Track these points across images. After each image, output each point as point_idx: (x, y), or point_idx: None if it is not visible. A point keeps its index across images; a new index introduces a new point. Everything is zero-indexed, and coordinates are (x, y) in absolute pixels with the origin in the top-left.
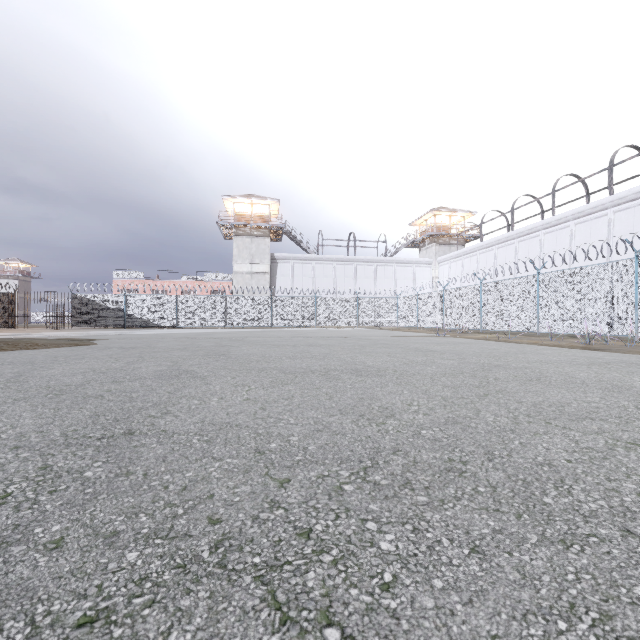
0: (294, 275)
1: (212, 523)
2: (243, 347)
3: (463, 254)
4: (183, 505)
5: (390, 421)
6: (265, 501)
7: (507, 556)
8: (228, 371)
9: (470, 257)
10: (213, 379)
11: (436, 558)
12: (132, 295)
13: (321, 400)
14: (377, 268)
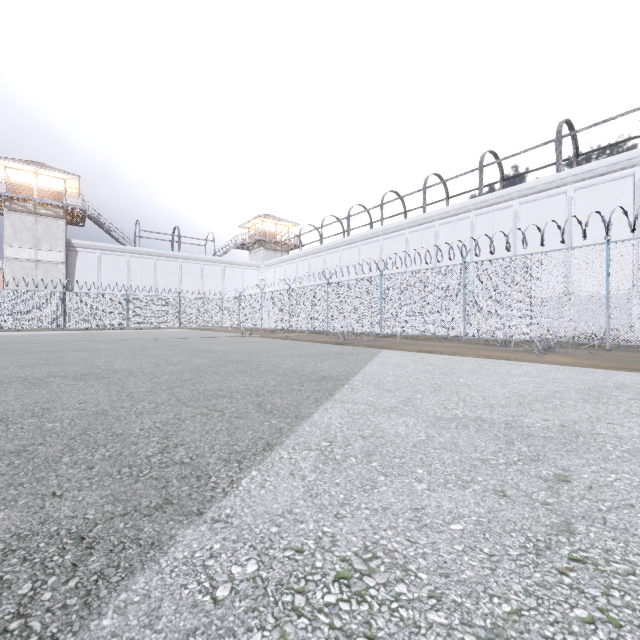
0: (102, 268)
1: None
2: None
3: (286, 260)
4: None
5: (29, 420)
6: None
7: None
8: None
9: (291, 264)
10: None
11: None
12: None
13: None
14: (205, 267)
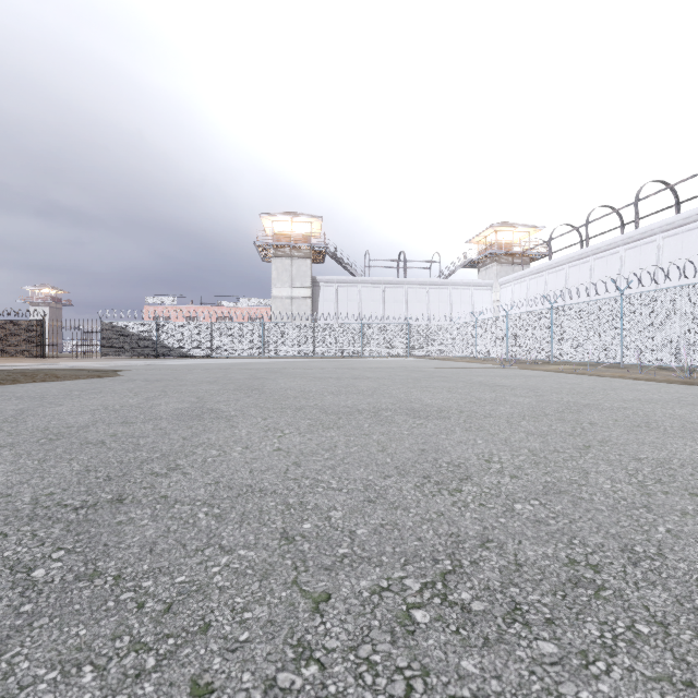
0: (338, 300)
1: (196, 695)
2: (280, 380)
3: (529, 274)
4: (158, 647)
5: (467, 487)
6: (288, 643)
7: None
8: (259, 410)
9: (537, 278)
10: (240, 420)
11: None
12: (164, 322)
13: (372, 452)
14: (430, 291)
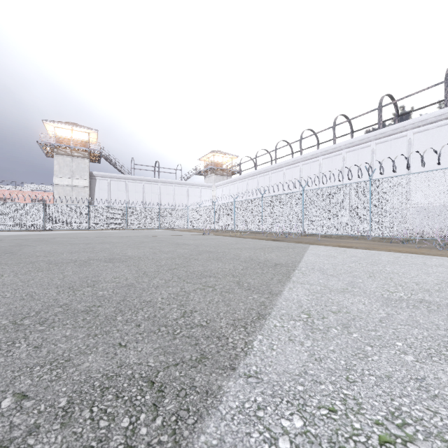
0: (111, 189)
1: None
2: (39, 246)
3: (230, 182)
4: None
5: (86, 289)
6: None
7: (53, 346)
8: None
9: (234, 184)
10: None
11: (5, 354)
12: None
13: (53, 280)
14: (175, 188)
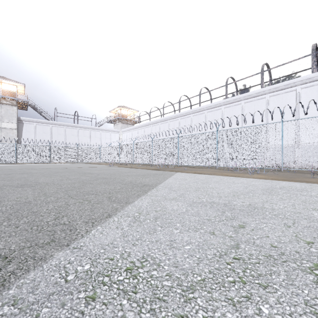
0: (36, 132)
1: None
2: None
3: (132, 129)
4: None
5: None
6: None
7: None
8: None
9: (135, 130)
10: None
11: None
12: None
13: None
14: (91, 132)
